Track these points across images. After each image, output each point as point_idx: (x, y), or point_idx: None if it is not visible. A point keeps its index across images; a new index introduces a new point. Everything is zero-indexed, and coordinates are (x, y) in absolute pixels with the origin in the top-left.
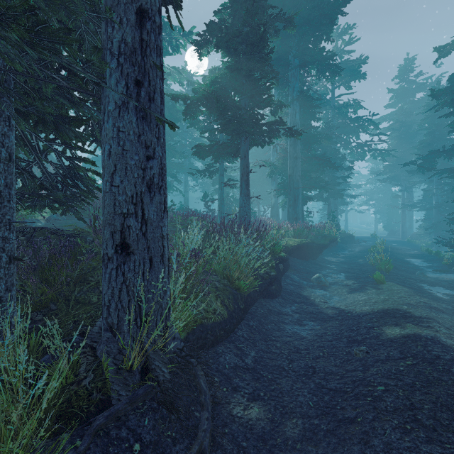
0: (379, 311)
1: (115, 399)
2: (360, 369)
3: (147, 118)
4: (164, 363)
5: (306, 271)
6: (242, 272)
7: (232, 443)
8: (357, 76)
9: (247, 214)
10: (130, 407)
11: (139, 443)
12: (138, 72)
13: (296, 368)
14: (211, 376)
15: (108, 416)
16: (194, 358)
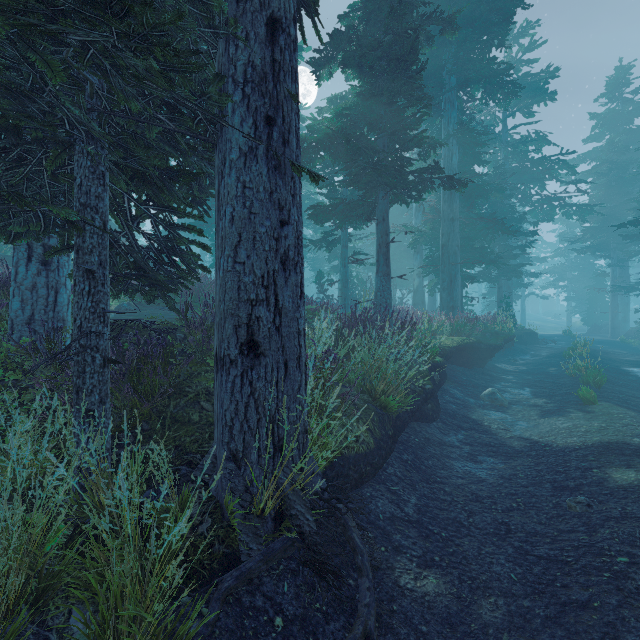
0: (596, 444)
1: (244, 553)
2: (581, 529)
3: (280, 168)
4: (307, 508)
5: (472, 384)
6: (390, 384)
7: (405, 625)
8: (543, 98)
9: (387, 301)
10: (266, 566)
11: (280, 616)
12: (269, 106)
13: (481, 524)
14: (365, 529)
15: (239, 577)
16: (343, 503)
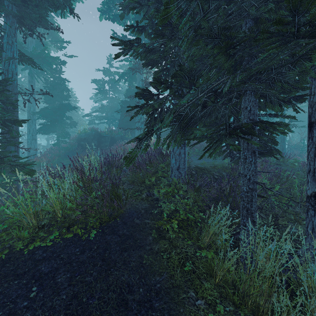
0: None
1: None
2: None
3: None
4: None
5: None
6: None
7: None
8: None
9: None
10: None
11: None
12: None
13: None
14: None
15: None
16: None
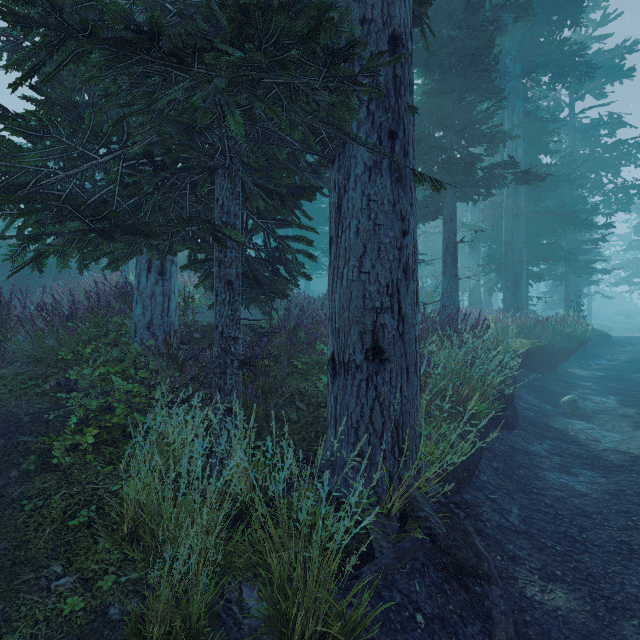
0: None
1: (377, 550)
2: None
3: (402, 179)
4: (434, 511)
5: (546, 390)
6: (475, 389)
7: (544, 637)
8: (619, 76)
9: (455, 303)
10: (399, 564)
11: (420, 613)
12: (392, 120)
13: (597, 541)
14: (484, 536)
15: (378, 572)
16: (461, 508)
